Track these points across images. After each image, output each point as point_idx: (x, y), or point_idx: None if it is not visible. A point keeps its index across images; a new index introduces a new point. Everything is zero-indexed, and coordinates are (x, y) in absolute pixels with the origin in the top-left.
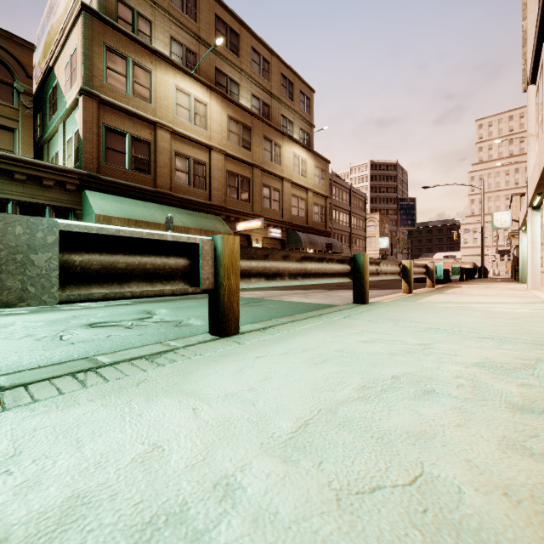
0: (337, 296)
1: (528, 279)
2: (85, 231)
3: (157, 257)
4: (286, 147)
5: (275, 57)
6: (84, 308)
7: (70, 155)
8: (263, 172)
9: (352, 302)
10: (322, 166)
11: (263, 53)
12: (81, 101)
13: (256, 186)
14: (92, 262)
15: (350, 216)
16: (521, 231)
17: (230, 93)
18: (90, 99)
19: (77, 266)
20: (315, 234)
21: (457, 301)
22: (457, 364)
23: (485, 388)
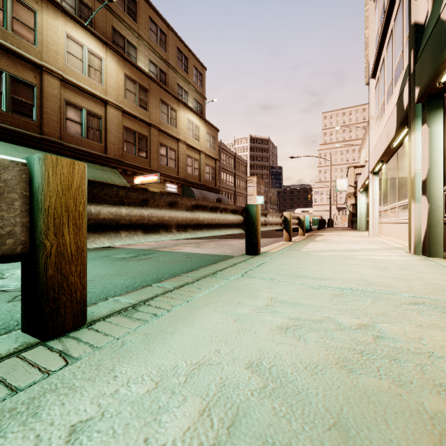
0: (227, 245)
1: (370, 228)
2: None
3: None
4: (182, 112)
5: (172, 31)
6: None
7: None
8: (160, 132)
9: (242, 251)
10: (213, 133)
11: (160, 24)
12: None
13: (153, 144)
14: None
15: (235, 177)
16: (359, 192)
17: (128, 55)
18: None
19: None
20: (207, 190)
21: (334, 249)
22: None
23: None
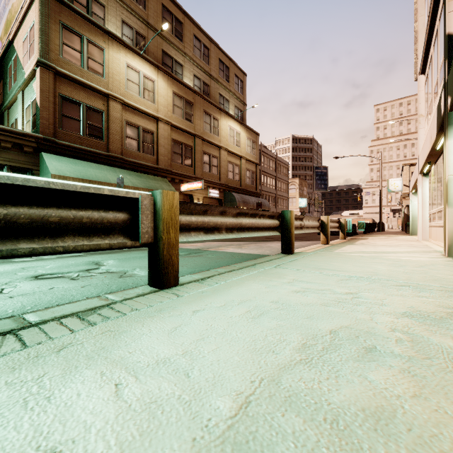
0: (266, 247)
1: (419, 232)
2: (7, 182)
3: (95, 211)
4: (223, 121)
5: (214, 44)
6: (35, 260)
7: (28, 120)
8: (203, 141)
9: (279, 252)
10: (253, 138)
11: (203, 40)
12: (38, 72)
13: (197, 153)
14: (19, 215)
15: (276, 180)
16: (411, 194)
17: (175, 73)
18: (47, 71)
19: (1, 219)
20: (247, 194)
21: (367, 251)
22: (388, 314)
23: (423, 342)
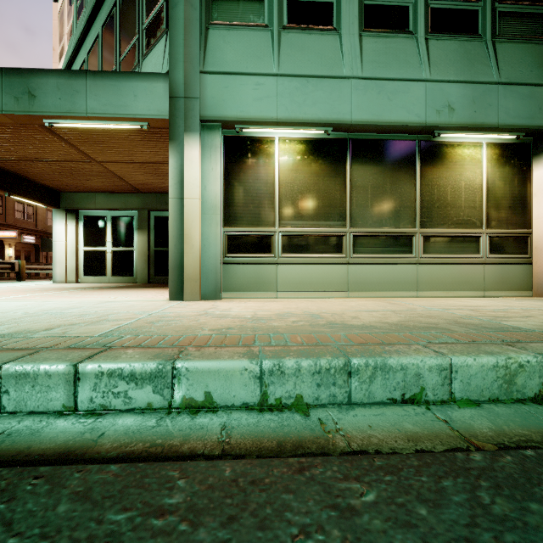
0: None
1: None
2: None
3: (4, 265)
4: None
5: None
6: None
7: None
8: None
9: None
10: None
11: None
12: None
13: (9, 202)
14: None
15: None
16: None
17: None
18: None
19: None
20: None
21: None
22: None
23: None
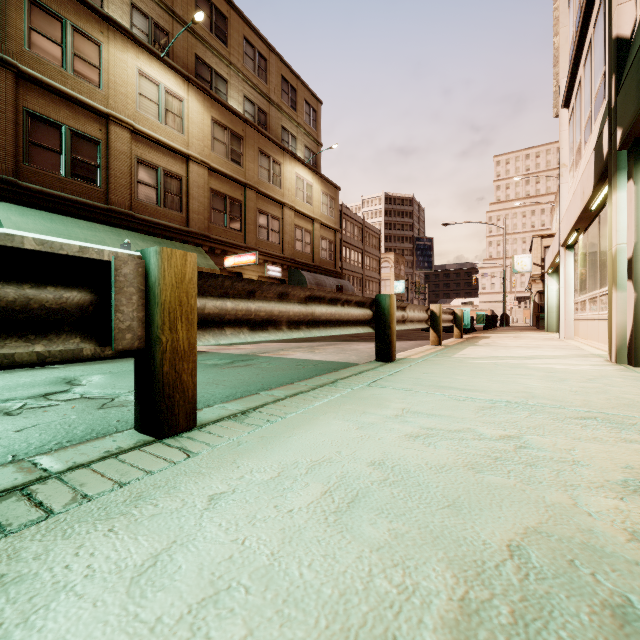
0: (351, 350)
1: (561, 327)
2: None
3: (10, 284)
4: (288, 166)
5: (274, 54)
6: None
7: None
8: (258, 194)
9: (371, 358)
10: (331, 193)
11: (258, 46)
12: None
13: (249, 212)
14: None
15: (363, 255)
16: (547, 275)
17: (216, 91)
18: (2, 70)
19: None
20: (323, 274)
21: (500, 355)
22: (598, 487)
23: None
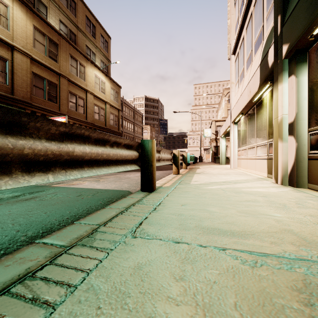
0: (125, 178)
1: (231, 162)
2: None
3: None
4: (90, 69)
5: (81, 1)
6: None
7: None
8: (69, 82)
9: (138, 185)
10: (116, 89)
11: None
12: None
13: (63, 92)
14: None
15: (134, 125)
16: (221, 138)
17: (38, 11)
18: None
19: None
20: (111, 133)
21: (217, 181)
22: None
23: None
